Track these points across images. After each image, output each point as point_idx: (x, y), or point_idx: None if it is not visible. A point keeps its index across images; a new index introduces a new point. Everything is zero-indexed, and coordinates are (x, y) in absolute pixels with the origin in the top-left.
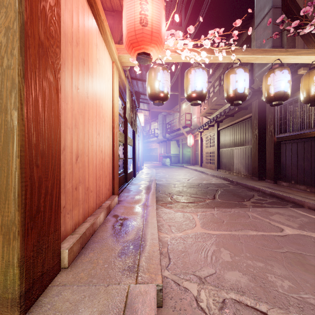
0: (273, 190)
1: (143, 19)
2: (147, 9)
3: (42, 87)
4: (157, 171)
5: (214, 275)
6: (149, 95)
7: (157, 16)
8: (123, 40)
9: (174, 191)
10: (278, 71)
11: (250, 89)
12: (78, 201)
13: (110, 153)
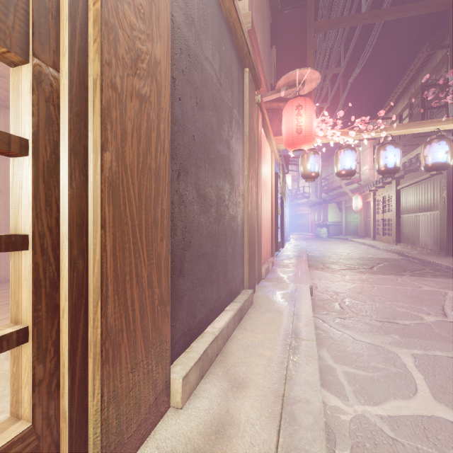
0: (451, 264)
1: (299, 130)
2: (301, 121)
3: (260, 198)
4: (308, 244)
5: (344, 294)
6: (302, 175)
7: (309, 124)
8: (283, 140)
9: (327, 261)
10: (434, 143)
11: (446, 132)
12: (262, 251)
13: (270, 223)
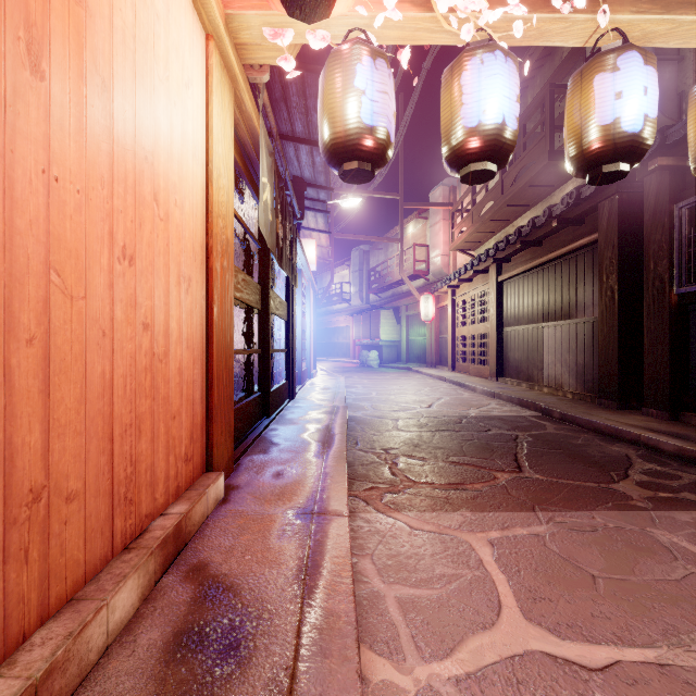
0: (687, 442)
1: None
2: None
3: None
4: (350, 381)
5: None
6: (326, 143)
7: None
8: None
9: (398, 443)
10: None
11: None
12: None
13: (194, 334)
